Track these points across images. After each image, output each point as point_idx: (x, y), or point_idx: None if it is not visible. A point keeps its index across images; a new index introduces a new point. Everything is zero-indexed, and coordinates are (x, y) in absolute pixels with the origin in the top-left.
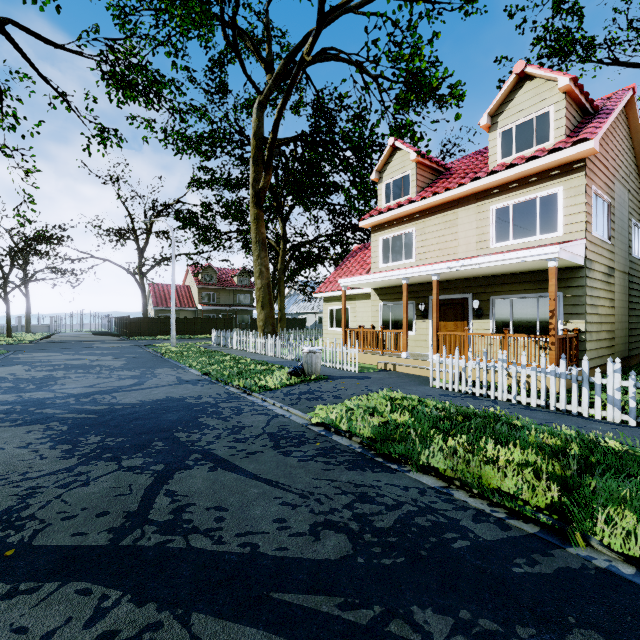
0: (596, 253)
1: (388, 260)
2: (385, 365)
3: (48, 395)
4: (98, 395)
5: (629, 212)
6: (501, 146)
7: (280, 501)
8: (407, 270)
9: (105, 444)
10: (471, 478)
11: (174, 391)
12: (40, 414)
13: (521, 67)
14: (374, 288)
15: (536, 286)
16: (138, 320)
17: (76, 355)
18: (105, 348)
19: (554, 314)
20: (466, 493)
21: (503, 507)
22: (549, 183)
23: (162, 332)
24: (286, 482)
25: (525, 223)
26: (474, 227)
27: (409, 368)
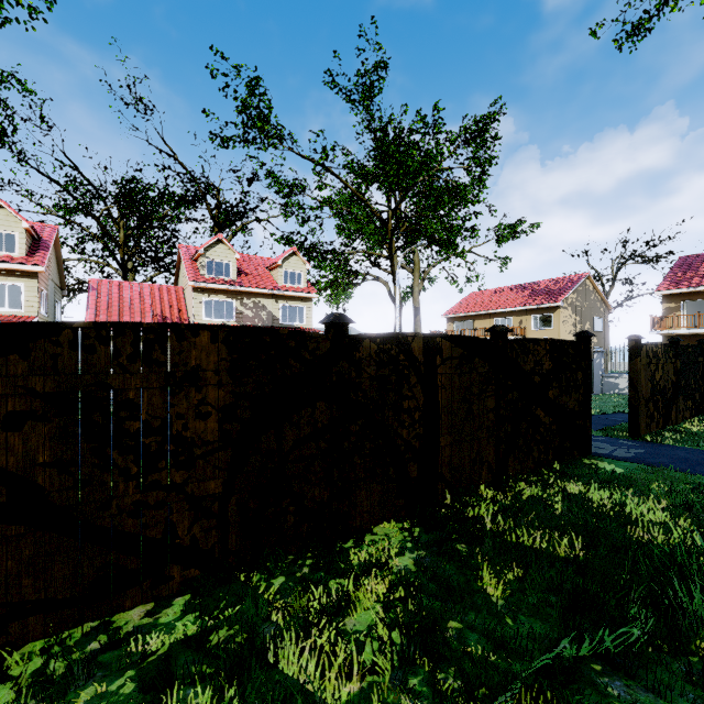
0: None
1: None
2: None
3: None
4: None
5: (55, 295)
6: None
7: None
8: None
9: None
10: None
11: None
12: None
13: None
14: None
15: None
16: None
17: None
18: None
19: None
20: None
21: None
22: (16, 279)
23: None
24: None
25: None
26: None
27: None
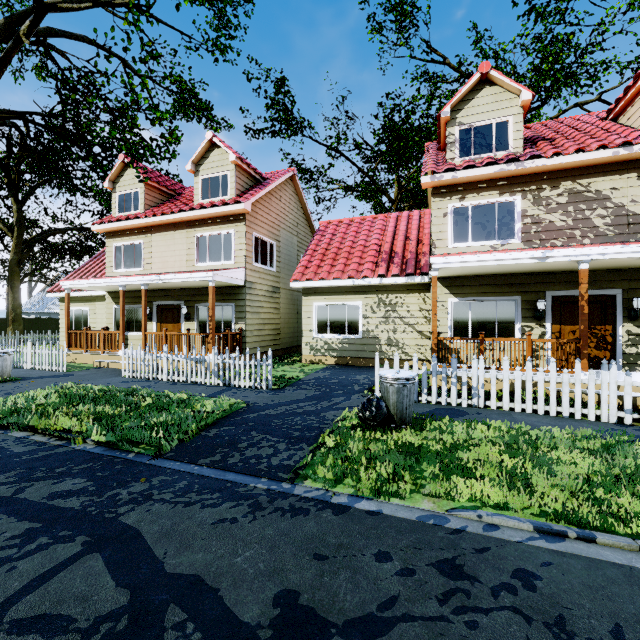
0: (259, 277)
1: (121, 266)
2: (100, 363)
3: None
4: None
5: (298, 250)
6: (202, 189)
7: None
8: (121, 279)
9: None
10: (48, 426)
11: None
12: None
13: (210, 136)
14: (108, 291)
15: (221, 298)
16: None
17: None
18: None
19: (212, 318)
20: (42, 435)
21: (59, 437)
22: (228, 225)
23: None
24: None
25: (216, 251)
26: (185, 248)
27: (119, 364)
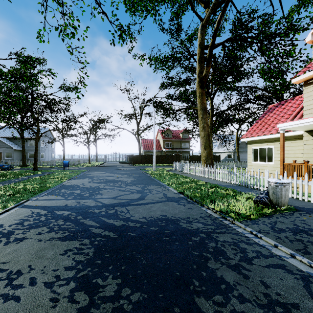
0: None
1: None
2: None
3: (92, 203)
4: (118, 207)
5: None
6: None
7: None
8: None
9: (120, 307)
10: None
11: (166, 209)
12: (81, 225)
13: None
14: (307, 130)
15: None
16: (137, 156)
17: (111, 173)
18: (123, 170)
19: None
20: None
21: None
22: None
23: (147, 162)
24: None
25: None
26: None
27: None
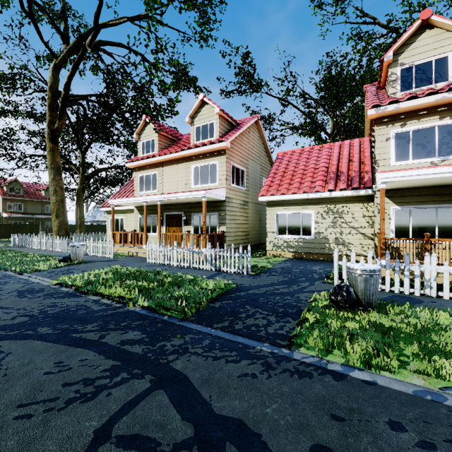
0: (234, 194)
1: (144, 189)
2: (132, 253)
3: None
4: None
5: (260, 174)
6: (196, 134)
7: (3, 312)
8: (145, 197)
9: None
10: (111, 293)
11: None
12: None
13: (202, 97)
14: (136, 206)
15: (209, 209)
16: None
17: None
18: None
19: (205, 223)
20: (107, 299)
21: (117, 301)
22: (213, 158)
23: None
24: (12, 306)
25: (205, 177)
26: (184, 175)
27: (144, 254)
